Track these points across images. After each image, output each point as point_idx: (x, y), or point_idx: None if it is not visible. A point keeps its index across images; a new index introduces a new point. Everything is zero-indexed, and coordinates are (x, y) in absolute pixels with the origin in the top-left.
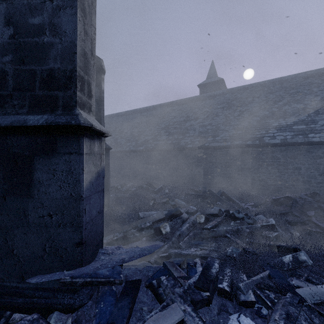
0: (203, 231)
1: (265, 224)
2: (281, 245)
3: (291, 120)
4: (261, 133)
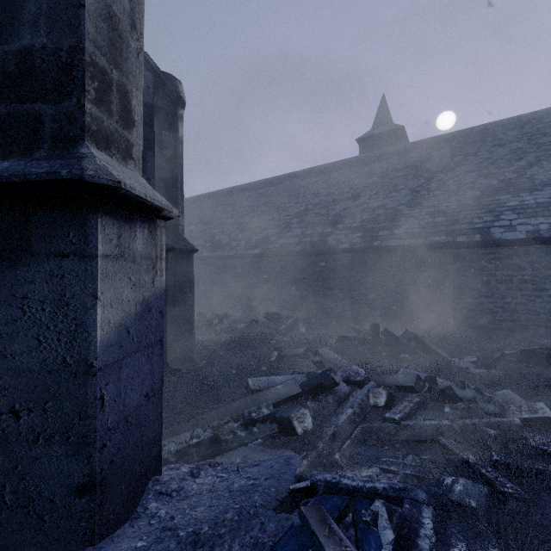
0: (384, 426)
1: (527, 415)
2: None
3: (546, 194)
4: (485, 220)
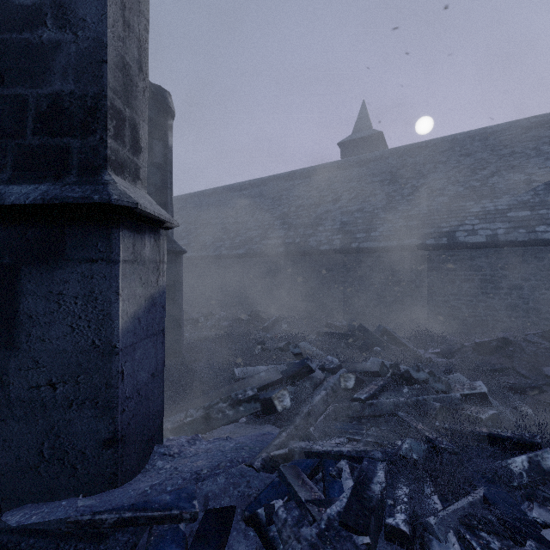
0: (352, 405)
1: (467, 391)
2: (503, 435)
3: (504, 201)
4: (451, 225)
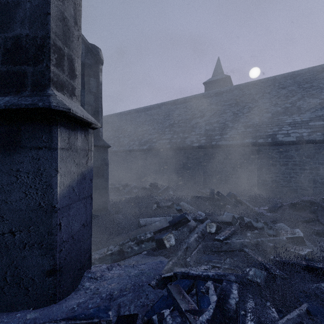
0: (214, 243)
1: (290, 235)
2: (317, 266)
3: (307, 116)
4: (273, 130)
